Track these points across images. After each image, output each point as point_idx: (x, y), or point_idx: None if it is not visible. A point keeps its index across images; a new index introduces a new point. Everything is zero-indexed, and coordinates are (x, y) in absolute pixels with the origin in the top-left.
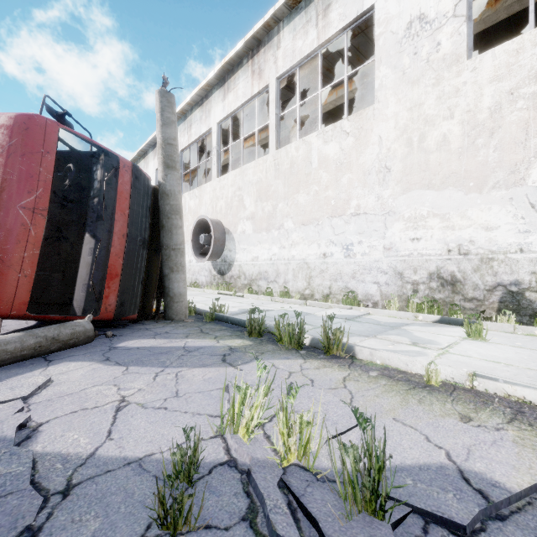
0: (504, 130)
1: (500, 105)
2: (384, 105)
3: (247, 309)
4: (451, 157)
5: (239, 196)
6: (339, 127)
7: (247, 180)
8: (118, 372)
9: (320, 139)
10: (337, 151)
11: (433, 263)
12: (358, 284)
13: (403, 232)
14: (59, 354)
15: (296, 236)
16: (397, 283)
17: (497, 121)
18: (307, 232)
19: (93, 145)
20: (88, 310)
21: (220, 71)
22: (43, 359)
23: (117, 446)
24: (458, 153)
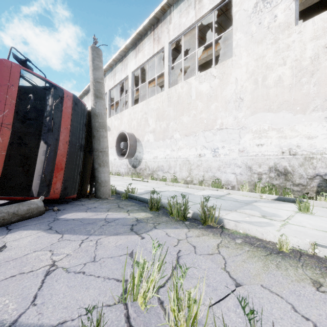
0: (321, 72)
1: (318, 55)
2: (239, 57)
3: (149, 190)
4: (284, 90)
5: (145, 118)
6: (209, 72)
7: (150, 108)
8: (55, 240)
9: (197, 81)
10: (208, 88)
11: (272, 160)
12: (222, 174)
13: (251, 140)
14: (18, 224)
15: (181, 143)
16: (247, 173)
17: (316, 66)
18: (188, 140)
19: (46, 82)
20: (41, 192)
21: (133, 39)
22: (5, 228)
23: (37, 313)
24: (289, 87)
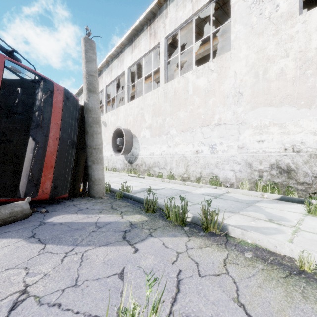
0: None
1: None
2: (238, 50)
3: (145, 188)
4: (287, 84)
5: (141, 114)
6: (207, 66)
7: (146, 104)
8: (35, 252)
9: (194, 75)
10: (205, 83)
11: (273, 157)
12: (220, 171)
13: (251, 136)
14: None
15: (178, 139)
16: (247, 171)
17: None
18: (185, 136)
19: (34, 74)
20: (29, 192)
21: (129, 35)
22: None
23: None
24: (292, 81)
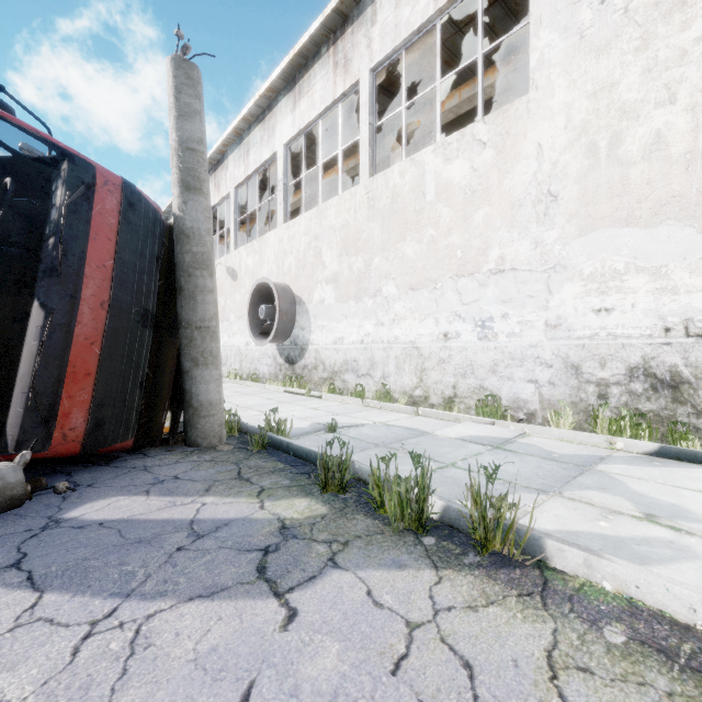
0: None
1: None
2: (547, 92)
3: (323, 423)
4: (672, 169)
5: (316, 249)
6: (469, 134)
7: (326, 225)
8: (6, 620)
9: (439, 156)
10: (467, 173)
11: (636, 350)
12: (502, 383)
13: (580, 299)
14: None
15: (401, 306)
16: (569, 382)
17: None
18: (418, 300)
19: (45, 143)
20: (27, 440)
21: (288, 68)
22: None
23: None
24: (685, 161)
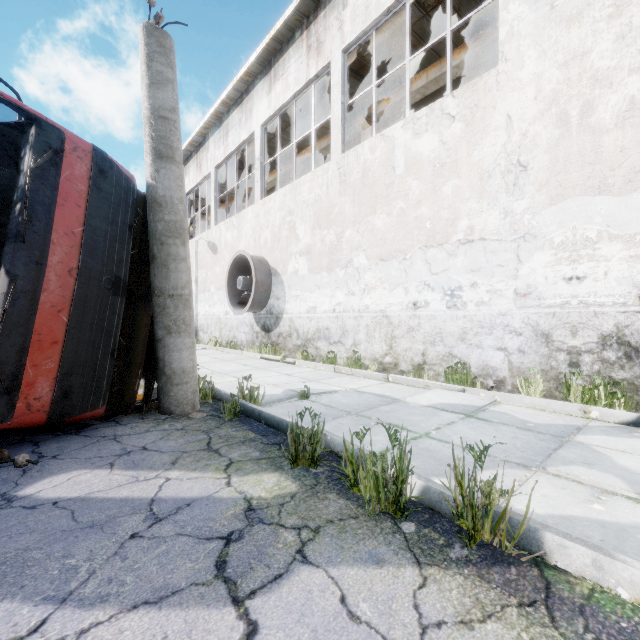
0: None
1: None
2: (516, 64)
3: (296, 389)
4: None
5: (290, 223)
6: (438, 108)
7: (300, 200)
8: None
9: (409, 131)
10: (436, 146)
11: (609, 318)
12: (471, 351)
13: (550, 268)
14: None
15: (371, 276)
16: (539, 350)
17: None
18: (388, 270)
19: (11, 107)
20: None
21: (264, 52)
22: None
23: None
24: None
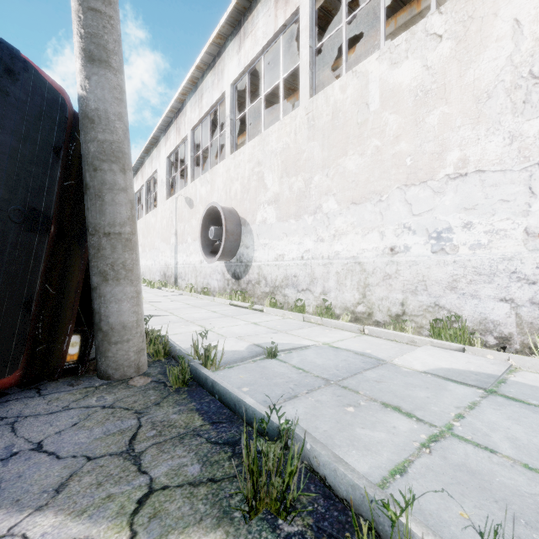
0: None
1: None
2: None
3: (262, 344)
4: None
5: (258, 174)
6: (421, 30)
7: (268, 150)
8: None
9: (385, 62)
10: (418, 73)
11: None
12: (463, 301)
13: None
14: None
15: (342, 221)
16: None
17: None
18: (360, 214)
19: None
20: None
21: (234, 12)
22: None
23: None
24: None
